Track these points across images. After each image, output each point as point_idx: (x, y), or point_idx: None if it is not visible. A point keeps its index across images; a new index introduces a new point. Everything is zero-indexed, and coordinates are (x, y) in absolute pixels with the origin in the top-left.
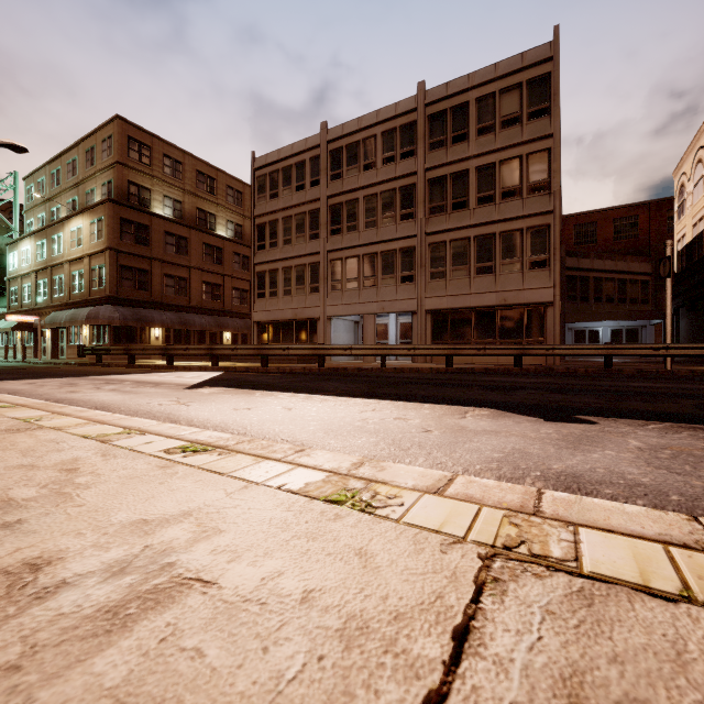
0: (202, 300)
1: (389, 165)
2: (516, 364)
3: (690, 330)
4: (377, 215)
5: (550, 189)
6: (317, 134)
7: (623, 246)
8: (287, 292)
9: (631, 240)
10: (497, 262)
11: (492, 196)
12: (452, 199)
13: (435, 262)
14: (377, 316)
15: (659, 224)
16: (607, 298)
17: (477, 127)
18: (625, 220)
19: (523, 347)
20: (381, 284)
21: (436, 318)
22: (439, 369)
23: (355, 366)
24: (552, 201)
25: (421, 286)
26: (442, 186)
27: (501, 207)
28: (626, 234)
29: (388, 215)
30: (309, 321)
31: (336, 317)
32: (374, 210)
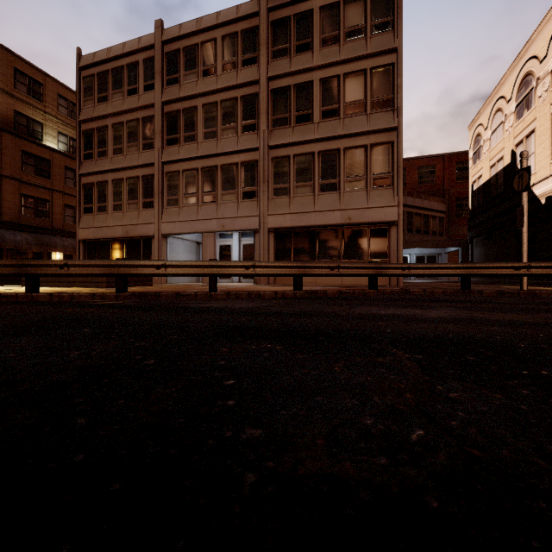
0: (21, 215)
1: (230, 72)
2: (372, 286)
3: (485, 256)
4: (217, 125)
5: (394, 106)
6: (151, 33)
7: (425, 189)
8: (118, 206)
9: (431, 184)
10: (342, 179)
11: (336, 110)
12: (296, 111)
13: (278, 177)
14: (220, 237)
15: (450, 173)
16: (416, 230)
17: (322, 36)
18: (426, 168)
19: (379, 265)
20: (221, 200)
21: (279, 237)
22: (285, 292)
23: (176, 290)
24: (396, 118)
25: (264, 202)
26: (286, 97)
27: (345, 121)
28: (427, 180)
29: (229, 125)
30: (143, 240)
31: (173, 235)
32: (214, 120)
